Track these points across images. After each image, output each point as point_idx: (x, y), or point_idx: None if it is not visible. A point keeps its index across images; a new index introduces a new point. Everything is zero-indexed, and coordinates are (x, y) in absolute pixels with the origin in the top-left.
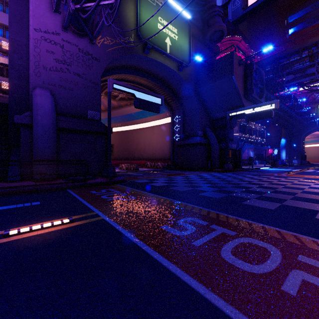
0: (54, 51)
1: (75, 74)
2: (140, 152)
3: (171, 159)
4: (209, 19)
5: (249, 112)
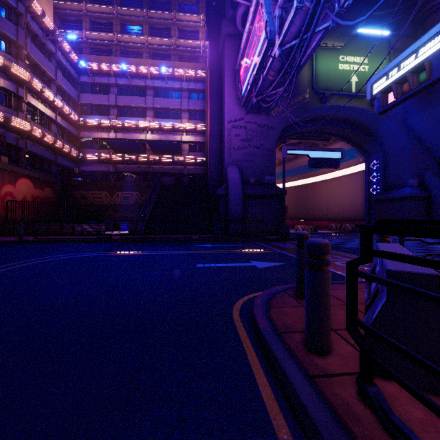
0: (240, 134)
1: (255, 147)
2: (322, 211)
3: (366, 220)
4: (425, 18)
5: None
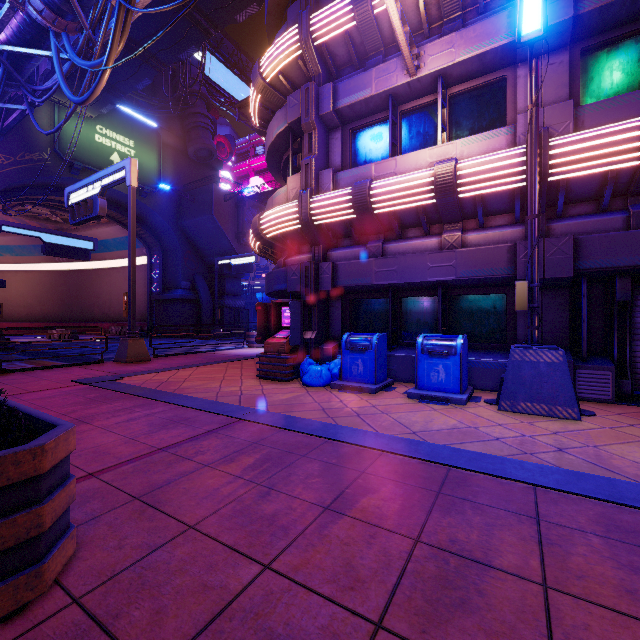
0: None
1: None
2: (103, 310)
3: (148, 322)
4: (191, 129)
5: (236, 263)
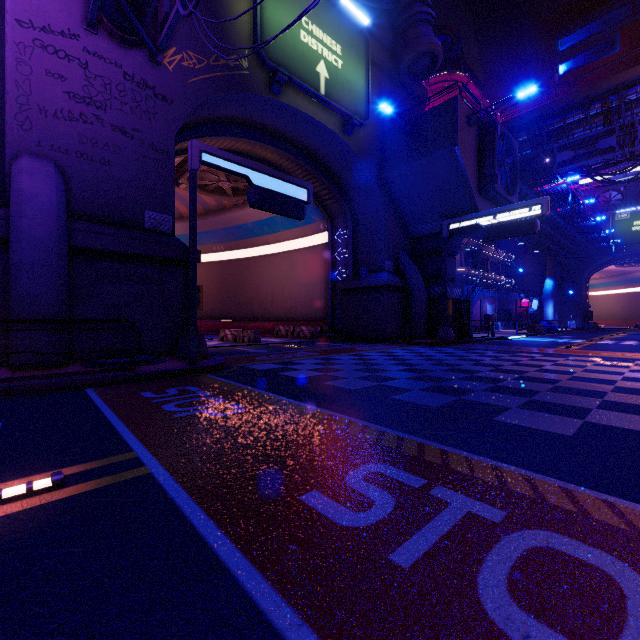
0: (64, 75)
1: (115, 128)
2: (264, 305)
3: (329, 320)
4: (407, 28)
5: (490, 223)
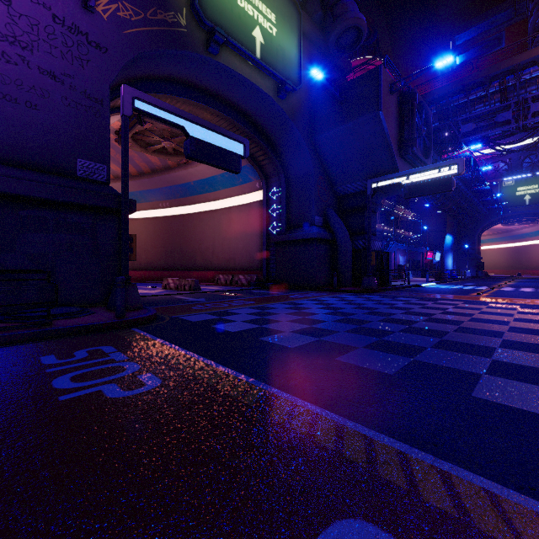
0: None
1: (43, 71)
2: (205, 256)
3: (264, 269)
4: (335, 4)
5: (410, 182)
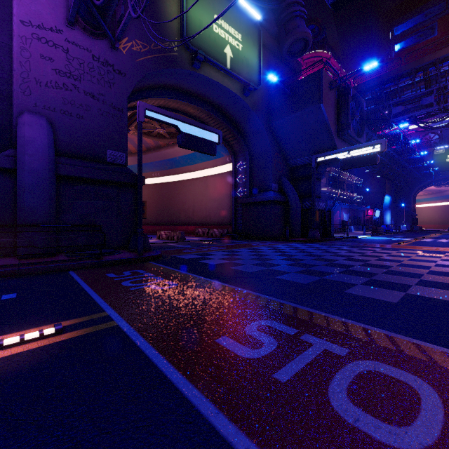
0: (52, 57)
1: (87, 93)
2: (187, 214)
3: (233, 224)
4: (287, 22)
5: (345, 157)
